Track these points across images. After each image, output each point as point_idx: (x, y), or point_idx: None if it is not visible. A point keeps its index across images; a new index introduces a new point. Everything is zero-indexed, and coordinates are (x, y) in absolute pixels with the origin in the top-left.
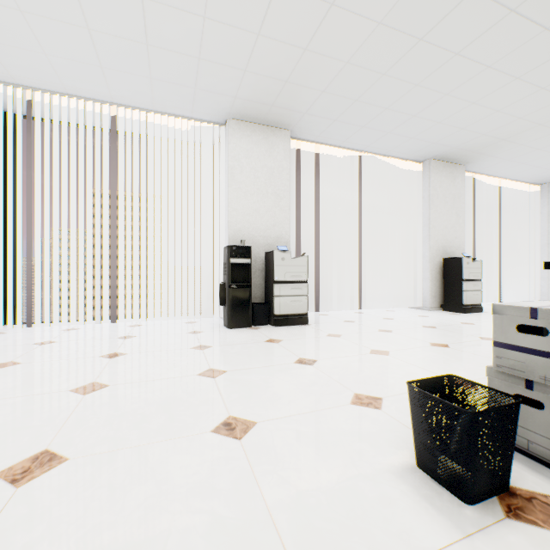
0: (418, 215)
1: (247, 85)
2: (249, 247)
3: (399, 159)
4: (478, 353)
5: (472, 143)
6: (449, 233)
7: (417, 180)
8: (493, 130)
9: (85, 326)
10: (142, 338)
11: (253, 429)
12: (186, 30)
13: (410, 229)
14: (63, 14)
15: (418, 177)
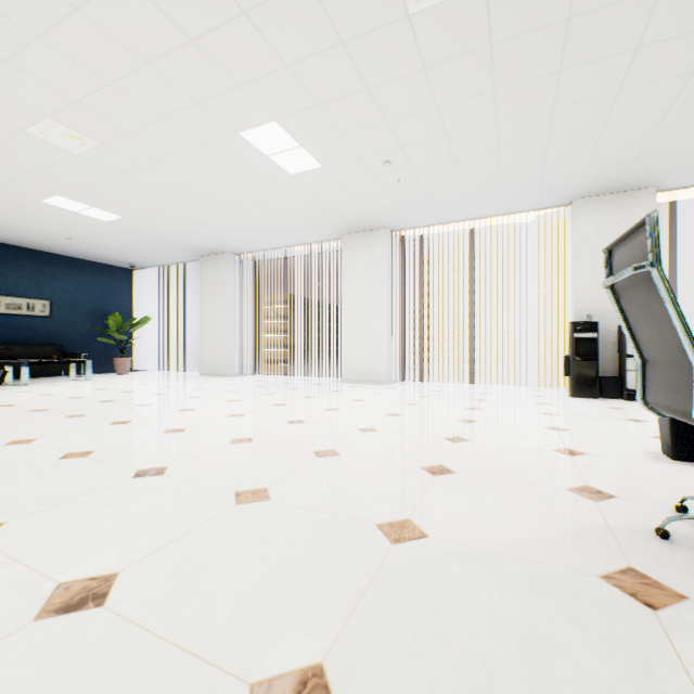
0: None
1: (589, 176)
2: (595, 321)
3: None
4: None
5: None
6: None
7: None
8: None
9: (451, 385)
10: (495, 395)
11: (566, 431)
12: (529, 170)
13: None
14: (450, 192)
15: None
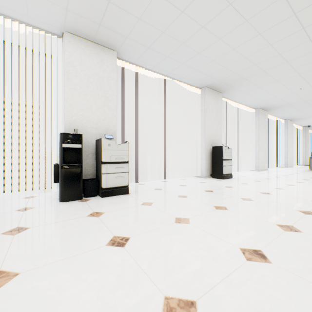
0: (198, 120)
1: None
2: (80, 134)
3: (188, 84)
4: (248, 214)
5: (228, 79)
6: (214, 132)
7: (197, 99)
8: (240, 71)
9: None
10: None
11: None
12: None
13: (194, 129)
14: None
15: (198, 97)
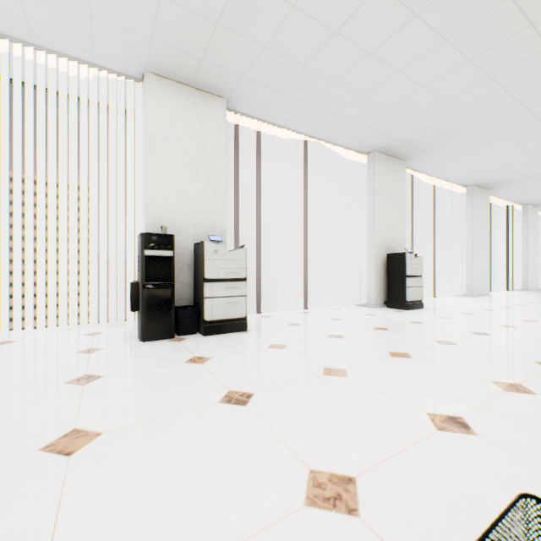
0: (362, 209)
1: (165, 21)
2: (171, 235)
3: (345, 148)
4: (446, 365)
5: (415, 137)
6: (392, 228)
7: (362, 173)
8: (437, 122)
9: None
10: None
11: None
12: None
13: (355, 224)
14: None
15: (362, 169)
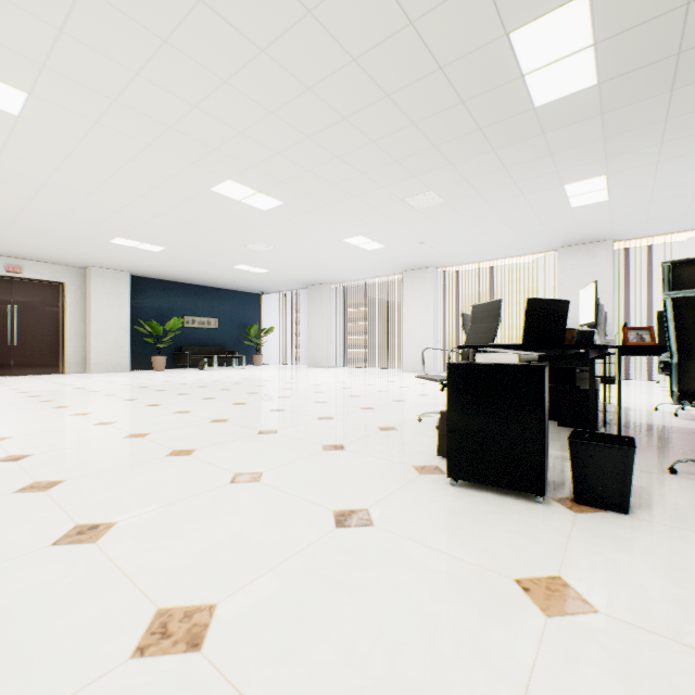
0: None
1: (556, 239)
2: None
3: None
4: None
5: None
6: None
7: None
8: None
9: None
10: None
11: None
12: (512, 239)
13: None
14: (467, 250)
15: None
